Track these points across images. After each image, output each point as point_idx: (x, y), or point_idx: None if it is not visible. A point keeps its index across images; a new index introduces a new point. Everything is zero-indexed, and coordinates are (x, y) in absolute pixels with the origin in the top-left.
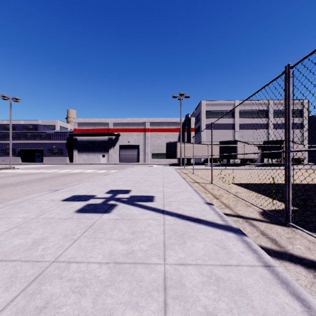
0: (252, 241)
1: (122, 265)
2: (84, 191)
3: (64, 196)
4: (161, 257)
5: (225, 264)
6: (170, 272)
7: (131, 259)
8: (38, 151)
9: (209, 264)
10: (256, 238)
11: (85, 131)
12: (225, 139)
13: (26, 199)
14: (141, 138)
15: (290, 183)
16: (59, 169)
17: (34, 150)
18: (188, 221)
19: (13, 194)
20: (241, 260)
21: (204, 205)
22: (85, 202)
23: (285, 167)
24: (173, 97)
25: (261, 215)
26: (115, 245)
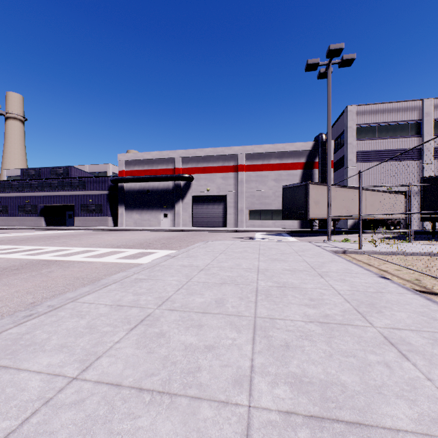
0: None
1: None
2: None
3: None
4: None
5: None
6: None
7: None
8: (69, 209)
9: None
10: None
11: (136, 173)
12: (400, 180)
13: None
14: (230, 182)
15: None
16: (46, 244)
17: (62, 206)
18: None
19: None
20: None
21: None
22: None
23: None
24: (308, 66)
25: None
26: None
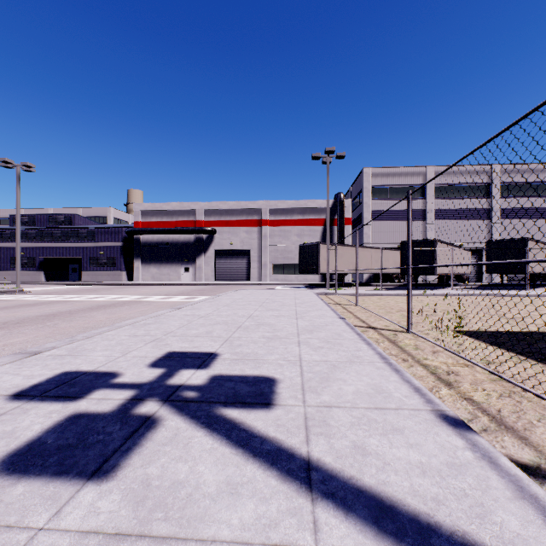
0: None
1: None
2: (98, 358)
3: (34, 377)
4: None
5: None
6: None
7: None
8: (73, 262)
9: None
10: None
11: (154, 225)
12: None
13: None
14: (254, 236)
15: None
16: (102, 294)
17: (66, 259)
18: None
19: None
20: None
21: (442, 429)
22: (69, 404)
23: None
24: (313, 157)
25: None
26: None
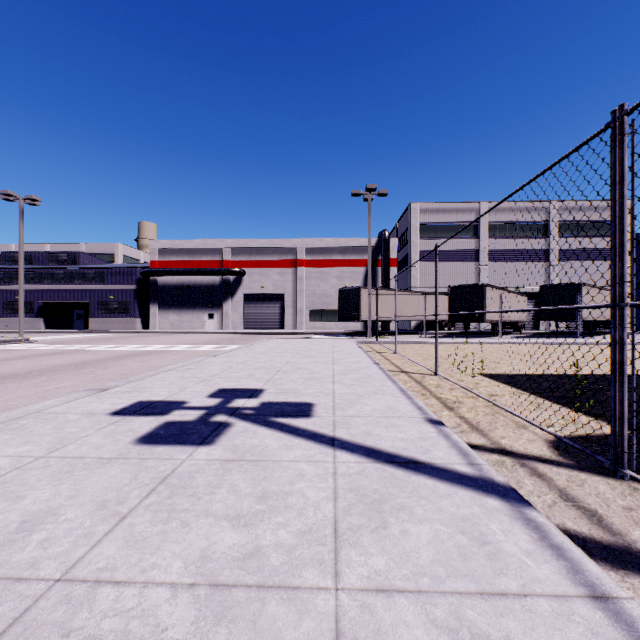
0: (548, 521)
1: (229, 594)
2: (162, 393)
3: (118, 404)
4: (329, 568)
5: (491, 592)
6: (351, 617)
7: (253, 575)
8: (78, 307)
9: (449, 592)
10: (552, 509)
11: (173, 265)
12: (460, 282)
13: (34, 411)
14: (288, 279)
15: (626, 380)
16: (120, 343)
17: (70, 304)
18: (390, 467)
19: (12, 397)
20: (530, 578)
21: (425, 425)
22: (160, 417)
23: (612, 342)
24: (353, 194)
25: (553, 448)
26: (216, 532)
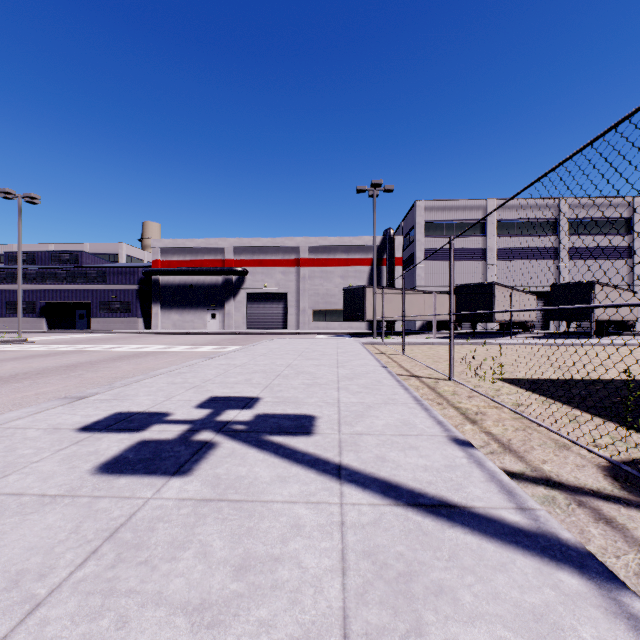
0: None
1: None
2: (145, 402)
3: (92, 416)
4: None
5: None
6: None
7: None
8: (81, 307)
9: None
10: None
11: (175, 264)
12: (466, 281)
13: None
14: (291, 278)
15: None
16: (119, 344)
17: (72, 304)
18: (415, 514)
19: None
20: None
21: (450, 447)
22: (135, 434)
23: None
24: (358, 190)
25: (611, 478)
26: None
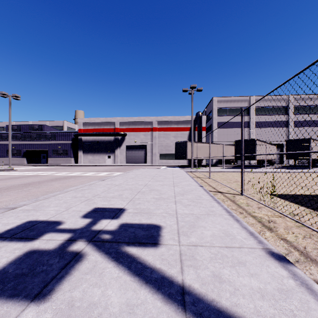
0: None
1: None
2: (51, 212)
3: (8, 225)
4: None
5: None
6: None
7: None
8: (43, 152)
9: None
10: None
11: (90, 131)
12: (239, 138)
13: None
14: (148, 137)
15: None
16: (59, 171)
17: (39, 151)
18: None
19: None
20: None
21: (271, 262)
22: (28, 243)
23: None
24: (183, 90)
25: None
26: None
